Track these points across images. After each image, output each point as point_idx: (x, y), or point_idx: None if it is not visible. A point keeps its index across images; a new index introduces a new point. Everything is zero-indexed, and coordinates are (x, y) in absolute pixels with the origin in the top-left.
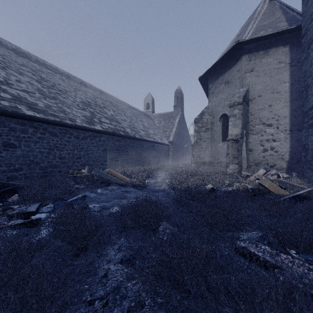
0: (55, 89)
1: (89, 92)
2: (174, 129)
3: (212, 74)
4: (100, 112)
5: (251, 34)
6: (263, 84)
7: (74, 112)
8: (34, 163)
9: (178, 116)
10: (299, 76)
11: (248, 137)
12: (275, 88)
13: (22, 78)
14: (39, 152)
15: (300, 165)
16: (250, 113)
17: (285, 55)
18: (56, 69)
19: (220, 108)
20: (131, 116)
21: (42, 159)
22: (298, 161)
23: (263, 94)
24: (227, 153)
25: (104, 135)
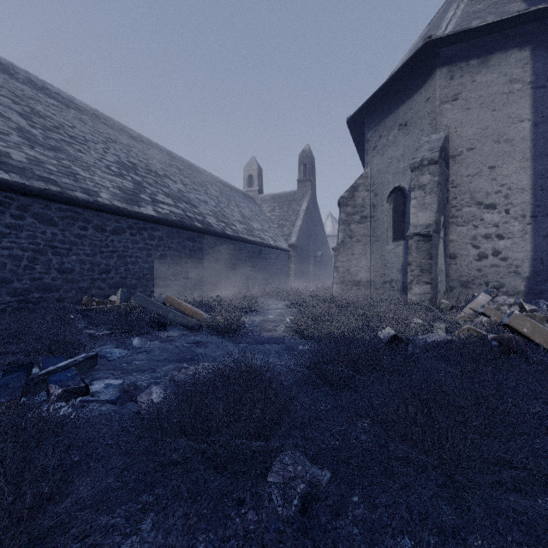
0: (62, 134)
1: (137, 147)
2: (298, 222)
3: (374, 112)
4: (156, 183)
5: (452, 28)
6: (479, 126)
7: (98, 178)
8: None
9: (305, 198)
10: None
11: (448, 231)
12: (502, 133)
13: None
14: (9, 257)
15: None
16: (451, 182)
17: (523, 67)
18: (70, 101)
19: (389, 176)
20: (218, 195)
21: (16, 272)
22: None
23: (479, 145)
24: (403, 263)
25: (162, 227)
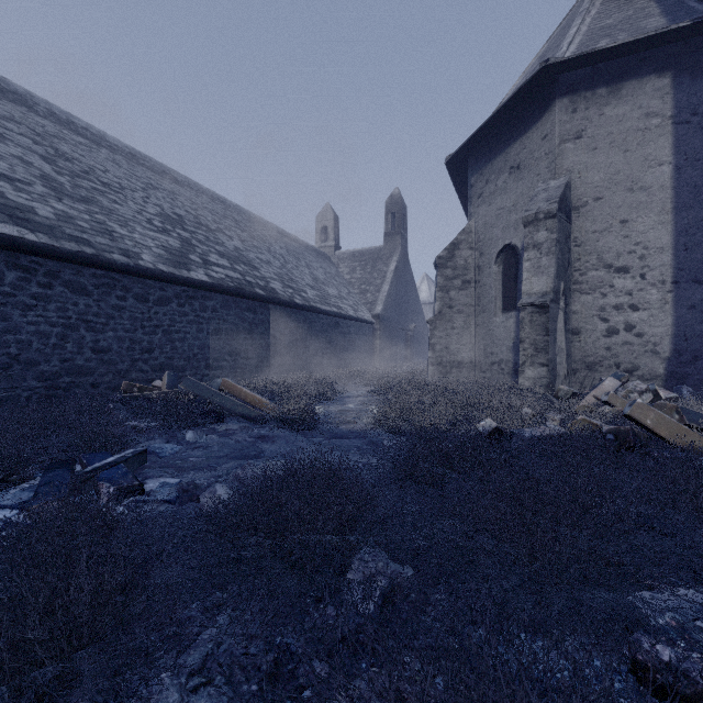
0: (93, 181)
1: (183, 194)
2: (385, 286)
3: (479, 151)
4: (207, 240)
5: (575, 48)
6: (608, 170)
7: (138, 236)
8: (23, 363)
9: (394, 256)
10: (697, 147)
11: (570, 300)
12: (637, 179)
13: (2, 147)
14: (36, 334)
15: (698, 367)
16: (574, 240)
17: (663, 98)
18: (101, 137)
19: (498, 231)
20: (284, 254)
21: (44, 352)
22: (693, 357)
23: (608, 194)
24: (515, 339)
25: (216, 296)
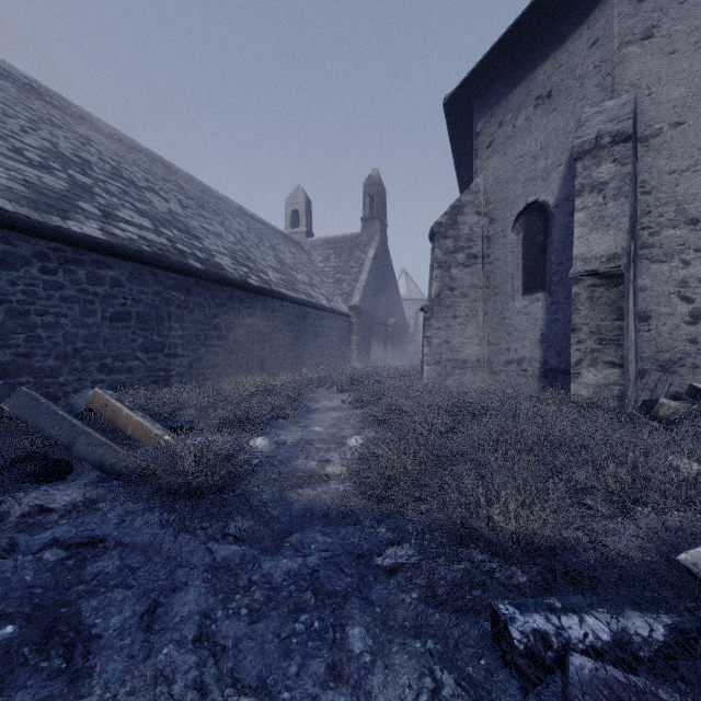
0: None
1: (106, 144)
2: (363, 275)
3: (489, 86)
4: (123, 193)
5: None
6: (692, 82)
7: None
8: None
9: (373, 243)
10: None
11: (637, 271)
12: None
13: None
14: None
15: None
16: (641, 185)
17: None
18: None
19: (517, 186)
20: (243, 230)
21: None
22: None
23: (692, 117)
24: (545, 330)
25: (120, 263)
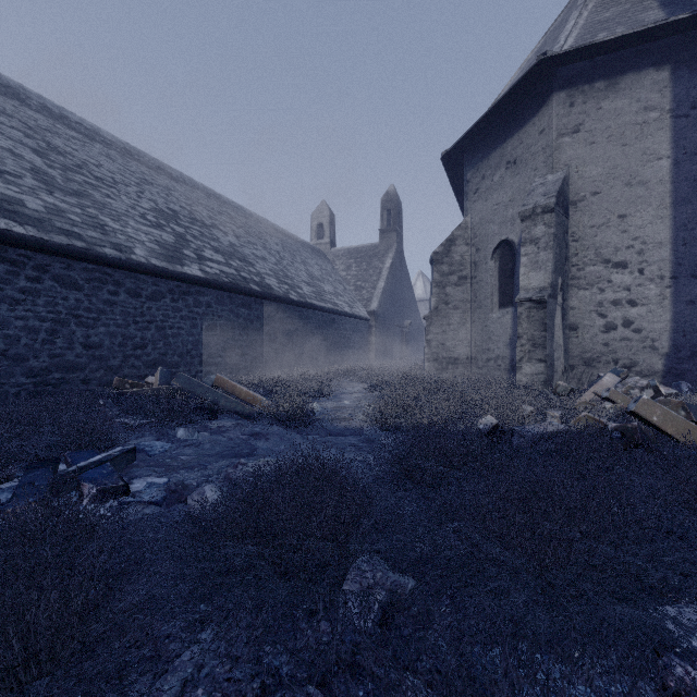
0: (86, 175)
1: (178, 190)
2: (381, 283)
3: (476, 146)
4: (202, 235)
5: (573, 42)
6: (606, 164)
7: (131, 230)
8: (10, 359)
9: (390, 253)
10: (696, 141)
11: (568, 296)
12: (635, 174)
13: None
14: (24, 329)
15: (696, 363)
16: (571, 235)
17: (661, 92)
18: (95, 132)
19: (494, 226)
20: (280, 250)
21: (33, 347)
22: (692, 353)
23: (606, 189)
24: (512, 335)
25: (210, 291)
